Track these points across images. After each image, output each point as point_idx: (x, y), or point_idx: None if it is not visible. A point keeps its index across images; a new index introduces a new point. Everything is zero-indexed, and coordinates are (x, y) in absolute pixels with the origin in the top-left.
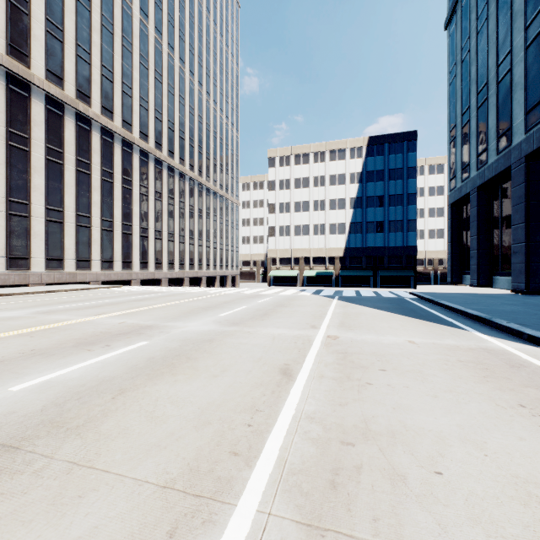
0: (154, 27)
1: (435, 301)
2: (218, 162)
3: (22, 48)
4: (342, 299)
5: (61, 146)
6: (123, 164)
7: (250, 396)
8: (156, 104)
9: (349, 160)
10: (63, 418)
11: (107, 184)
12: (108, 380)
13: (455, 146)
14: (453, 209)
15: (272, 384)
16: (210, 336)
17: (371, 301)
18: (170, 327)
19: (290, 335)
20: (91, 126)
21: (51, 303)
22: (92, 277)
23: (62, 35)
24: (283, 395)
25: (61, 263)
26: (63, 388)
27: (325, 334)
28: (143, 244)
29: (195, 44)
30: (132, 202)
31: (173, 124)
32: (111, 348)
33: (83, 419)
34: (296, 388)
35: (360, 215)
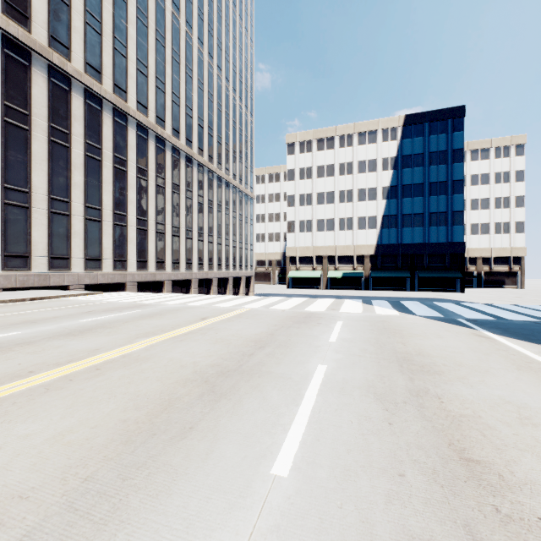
0: None
1: None
2: (231, 148)
3: None
4: (495, 329)
5: (26, 106)
6: (115, 139)
7: None
8: (157, 71)
9: (381, 143)
10: None
11: (93, 162)
12: None
13: None
14: None
15: None
16: None
17: None
18: None
19: None
20: (71, 86)
21: None
22: (72, 279)
23: None
24: None
25: (26, 261)
26: None
27: None
28: (140, 238)
29: (204, 8)
30: (126, 186)
31: (178, 98)
32: None
33: None
34: None
35: (395, 207)
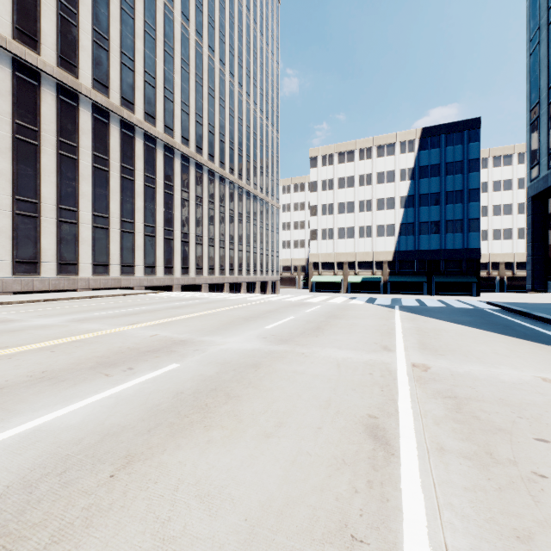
0: (195, 30)
1: (533, 315)
2: (258, 164)
3: (71, 59)
4: (405, 309)
5: (106, 153)
6: (165, 170)
7: (331, 493)
8: (197, 107)
9: (399, 155)
10: (20, 525)
11: (150, 190)
12: (114, 434)
13: (538, 127)
14: (535, 203)
15: (361, 462)
16: (255, 358)
17: (443, 313)
18: (206, 344)
19: (359, 361)
20: (135, 133)
21: (89, 309)
22: (135, 282)
23: (108, 44)
24: (389, 494)
25: (106, 269)
26: (50, 446)
27: (407, 361)
28: (184, 249)
29: (235, 44)
30: (173, 207)
31: (213, 127)
32: (133, 373)
33: (50, 532)
34: (408, 477)
35: (412, 215)
